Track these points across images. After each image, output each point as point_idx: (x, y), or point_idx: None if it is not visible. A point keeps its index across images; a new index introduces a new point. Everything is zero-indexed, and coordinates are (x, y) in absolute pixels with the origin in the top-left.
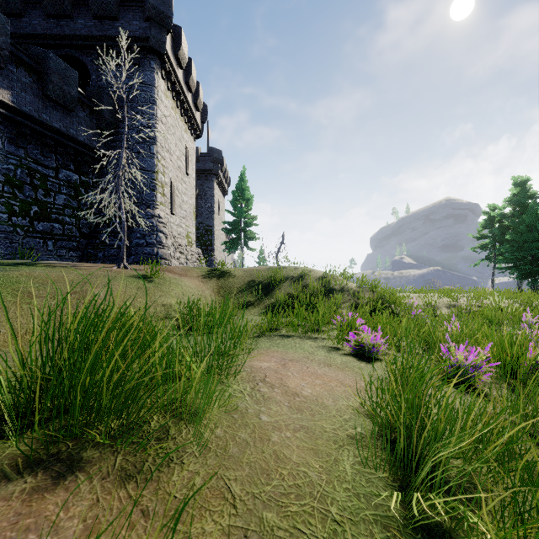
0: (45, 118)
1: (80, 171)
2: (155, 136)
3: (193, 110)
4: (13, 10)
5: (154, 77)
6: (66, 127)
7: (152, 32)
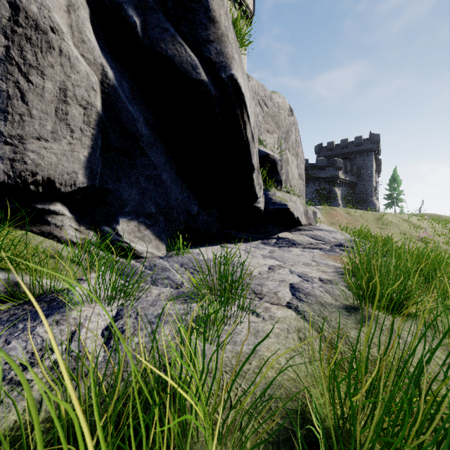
0: (351, 180)
1: (352, 189)
2: (373, 175)
3: (377, 156)
4: (332, 150)
5: (373, 158)
6: (353, 180)
7: (374, 147)
